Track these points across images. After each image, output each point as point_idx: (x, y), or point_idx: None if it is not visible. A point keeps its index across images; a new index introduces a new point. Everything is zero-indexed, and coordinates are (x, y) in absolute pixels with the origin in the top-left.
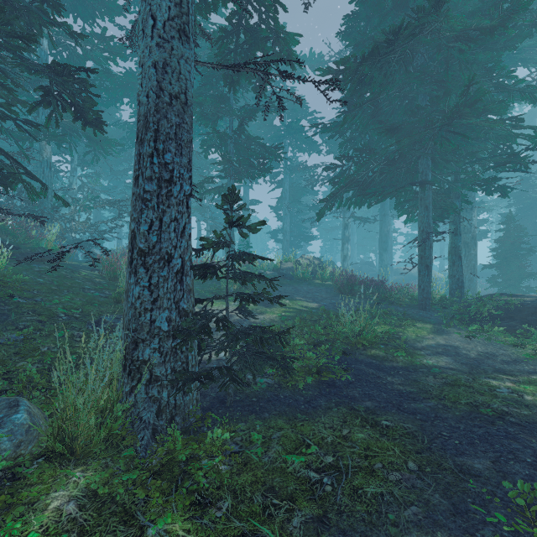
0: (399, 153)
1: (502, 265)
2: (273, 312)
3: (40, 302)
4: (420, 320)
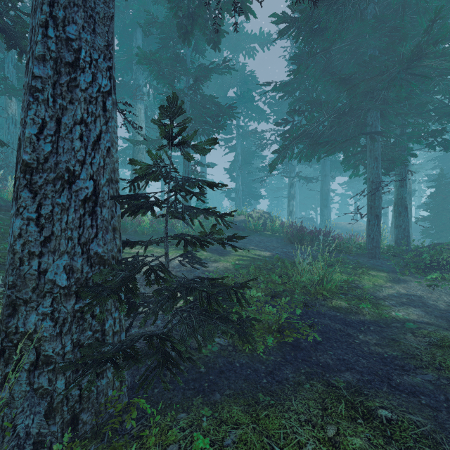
0: (350, 106)
1: (433, 218)
2: (227, 261)
3: None
4: (373, 268)
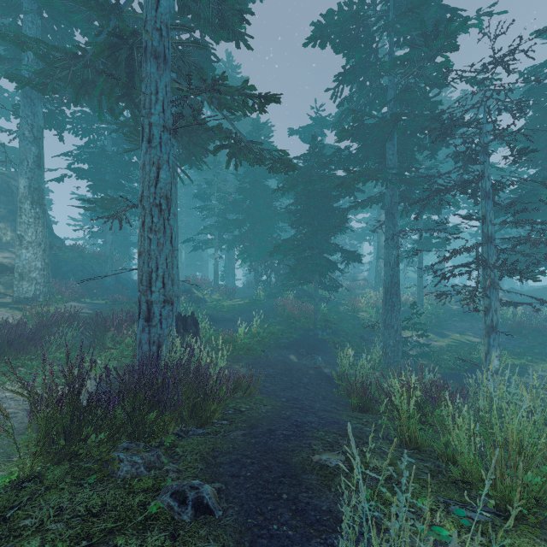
0: None
1: None
2: (444, 341)
3: (340, 326)
4: None
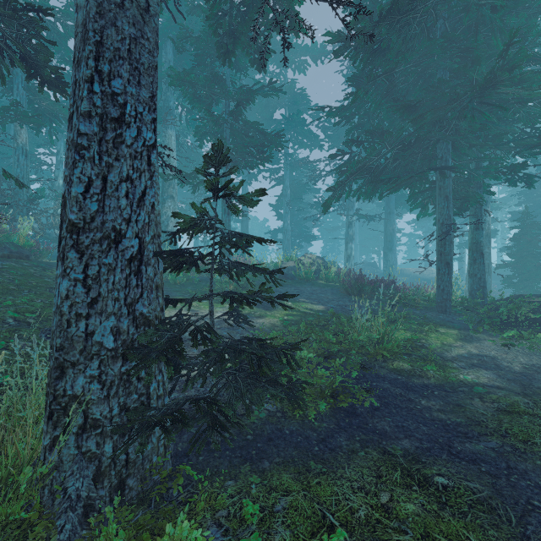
0: (416, 136)
1: (517, 265)
2: (274, 316)
3: None
4: (442, 324)
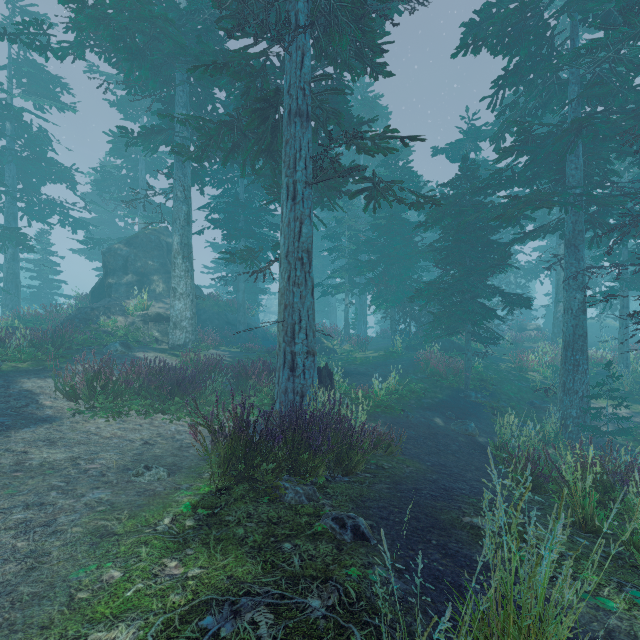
0: None
1: None
2: None
3: (501, 388)
4: None
